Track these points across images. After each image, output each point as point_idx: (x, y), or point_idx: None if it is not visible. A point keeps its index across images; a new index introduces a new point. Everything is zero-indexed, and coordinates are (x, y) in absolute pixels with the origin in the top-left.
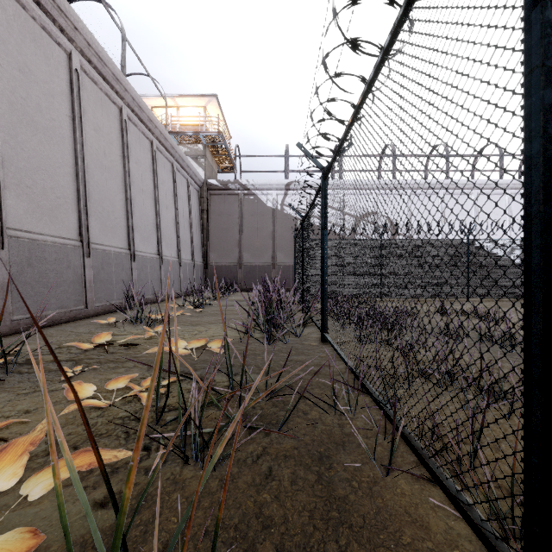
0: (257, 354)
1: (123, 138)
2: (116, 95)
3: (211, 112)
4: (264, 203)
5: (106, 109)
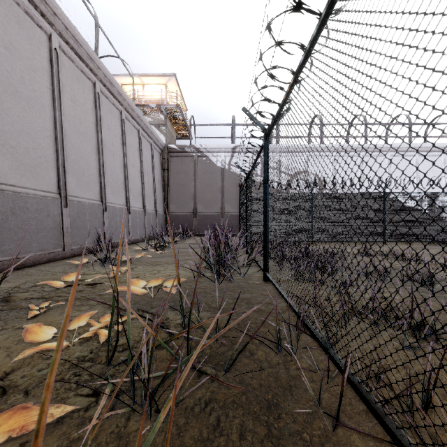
0: (207, 292)
1: (96, 108)
2: (91, 72)
3: (171, 89)
4: (214, 163)
5: (82, 84)
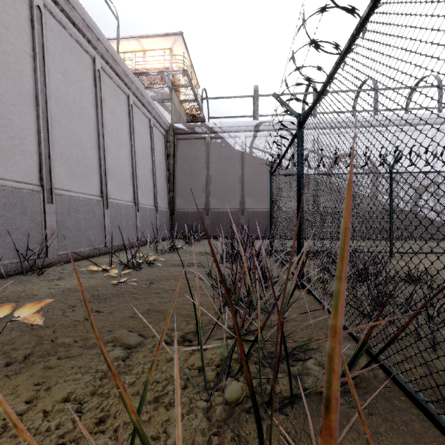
0: None
1: (34, 30)
2: None
3: (178, 56)
4: (232, 146)
5: None
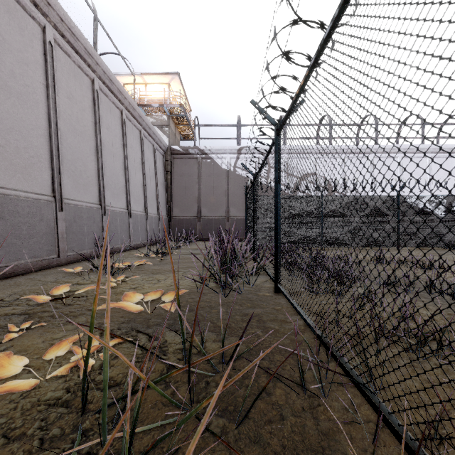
0: (212, 306)
1: (95, 106)
2: (89, 68)
3: (174, 88)
4: (219, 165)
5: (79, 80)
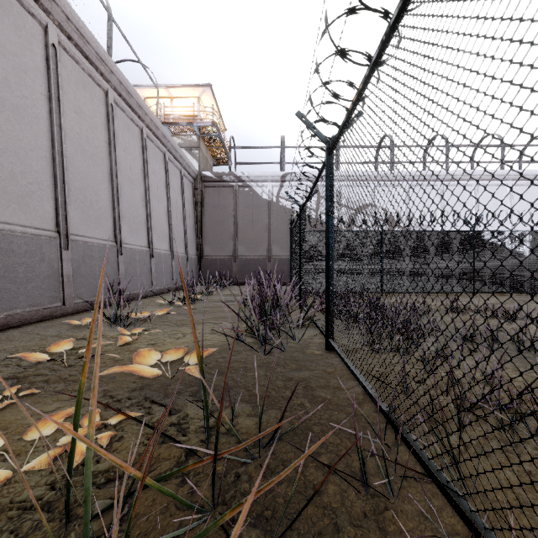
0: (248, 368)
1: (109, 123)
2: (101, 77)
3: (206, 103)
4: (259, 195)
5: (89, 92)
